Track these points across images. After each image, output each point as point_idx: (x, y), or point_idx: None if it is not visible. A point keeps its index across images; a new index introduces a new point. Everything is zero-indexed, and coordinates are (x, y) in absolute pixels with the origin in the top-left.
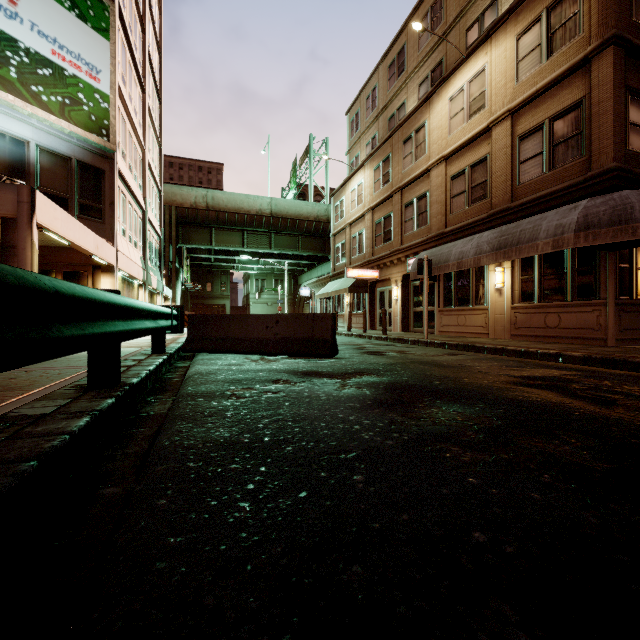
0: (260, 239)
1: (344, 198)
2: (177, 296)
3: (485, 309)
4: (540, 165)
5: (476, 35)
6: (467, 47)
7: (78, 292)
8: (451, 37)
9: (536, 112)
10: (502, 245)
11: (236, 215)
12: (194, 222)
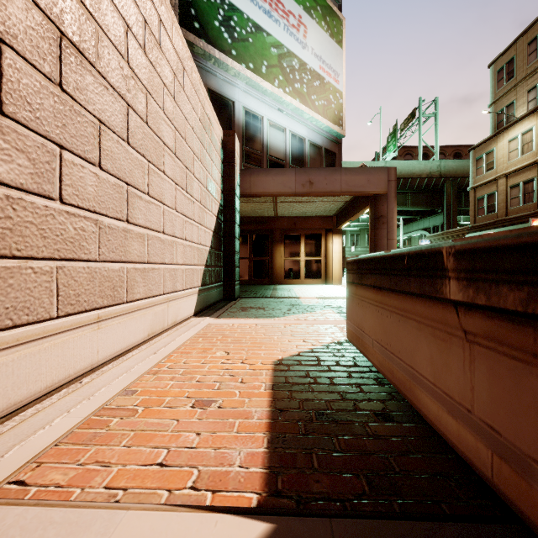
0: None
1: (494, 150)
2: None
3: None
4: None
5: None
6: None
7: None
8: None
9: None
10: None
11: None
12: None
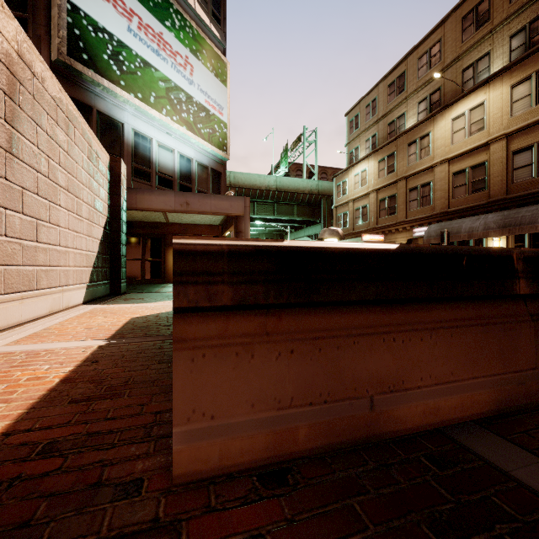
0: (266, 208)
1: (347, 180)
2: None
3: None
4: (530, 172)
5: (471, 75)
6: (463, 82)
7: None
8: (448, 73)
9: (526, 137)
10: (507, 225)
11: (251, 190)
12: None
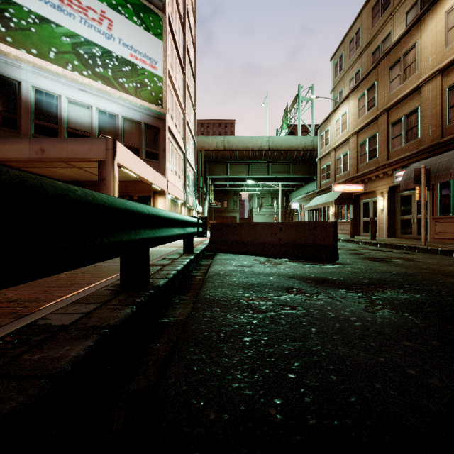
0: (260, 168)
1: (329, 128)
2: (205, 211)
3: None
4: None
5: None
6: None
7: (74, 195)
8: None
9: None
10: None
11: (244, 152)
12: (216, 160)
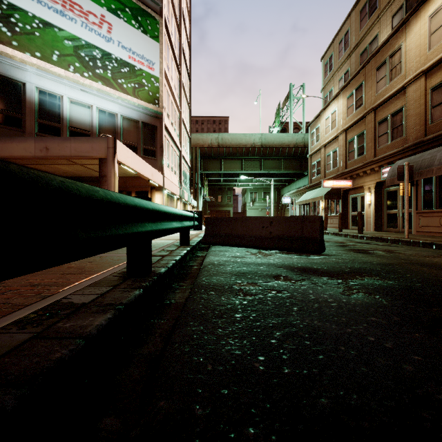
0: (253, 164)
1: (319, 126)
2: (200, 205)
3: None
4: None
5: None
6: None
7: (98, 195)
8: None
9: None
10: None
11: (237, 149)
12: (210, 156)
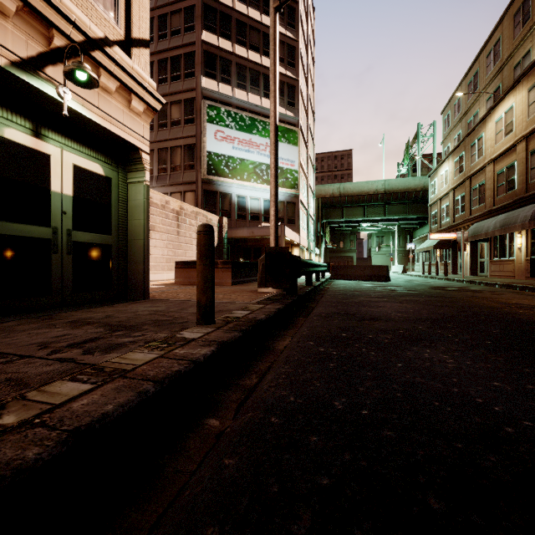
0: (376, 210)
1: (436, 179)
2: (322, 253)
3: (513, 260)
4: None
5: (519, 72)
6: (514, 79)
7: (319, 264)
8: (505, 70)
9: None
10: (503, 224)
11: (359, 197)
12: (332, 205)
